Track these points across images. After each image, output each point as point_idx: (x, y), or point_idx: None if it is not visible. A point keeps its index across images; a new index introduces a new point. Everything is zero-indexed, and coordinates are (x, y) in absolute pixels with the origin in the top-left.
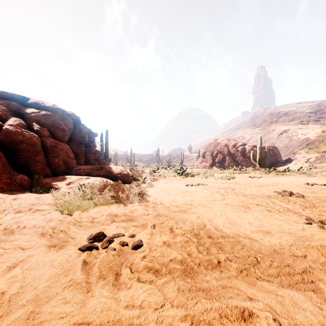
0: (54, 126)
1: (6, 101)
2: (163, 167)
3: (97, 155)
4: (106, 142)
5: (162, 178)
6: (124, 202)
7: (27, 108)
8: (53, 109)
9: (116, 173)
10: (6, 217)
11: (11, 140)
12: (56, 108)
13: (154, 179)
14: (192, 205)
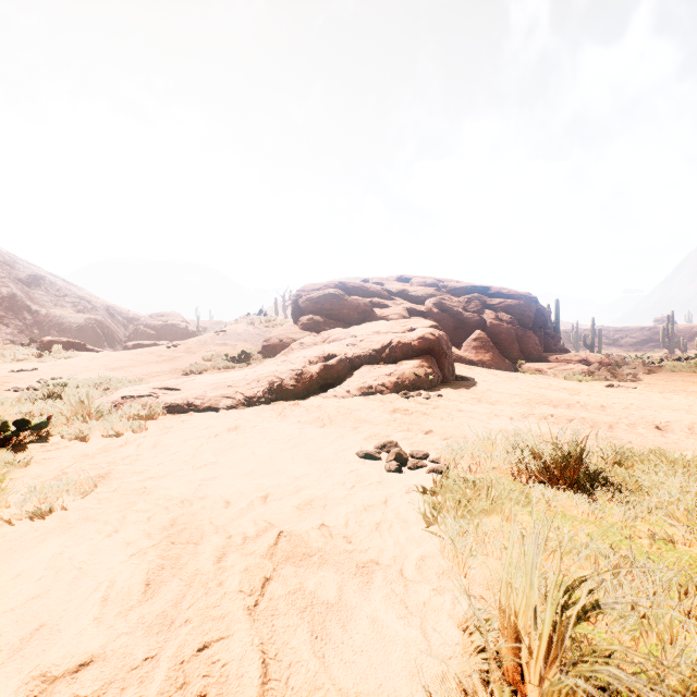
0: (520, 314)
1: (476, 295)
2: (680, 358)
3: (556, 340)
4: (555, 319)
5: (665, 373)
6: (618, 378)
7: (492, 299)
8: (517, 296)
9: (595, 362)
10: (543, 379)
11: (494, 331)
12: (519, 295)
13: (648, 370)
14: (688, 386)
